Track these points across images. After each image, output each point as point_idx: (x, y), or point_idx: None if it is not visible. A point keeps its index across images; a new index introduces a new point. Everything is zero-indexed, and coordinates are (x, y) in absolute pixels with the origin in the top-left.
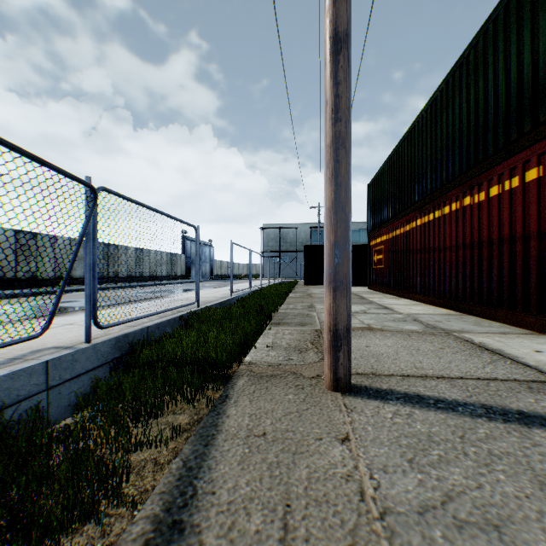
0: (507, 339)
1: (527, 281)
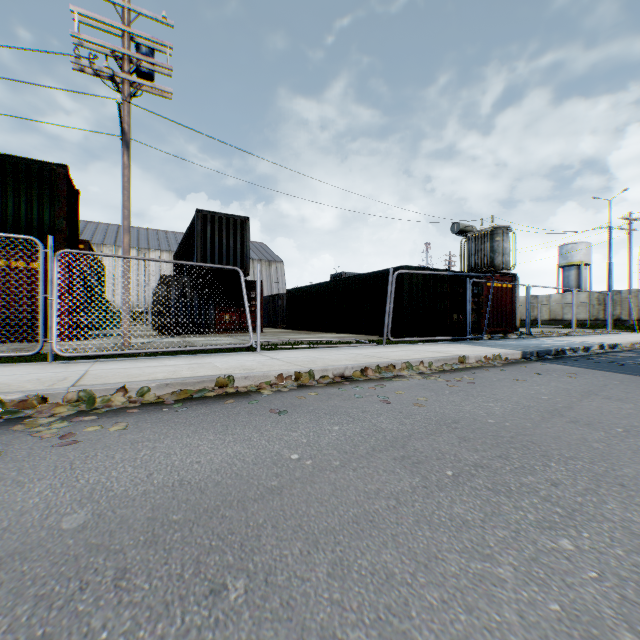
0: (61, 343)
1: (35, 318)
